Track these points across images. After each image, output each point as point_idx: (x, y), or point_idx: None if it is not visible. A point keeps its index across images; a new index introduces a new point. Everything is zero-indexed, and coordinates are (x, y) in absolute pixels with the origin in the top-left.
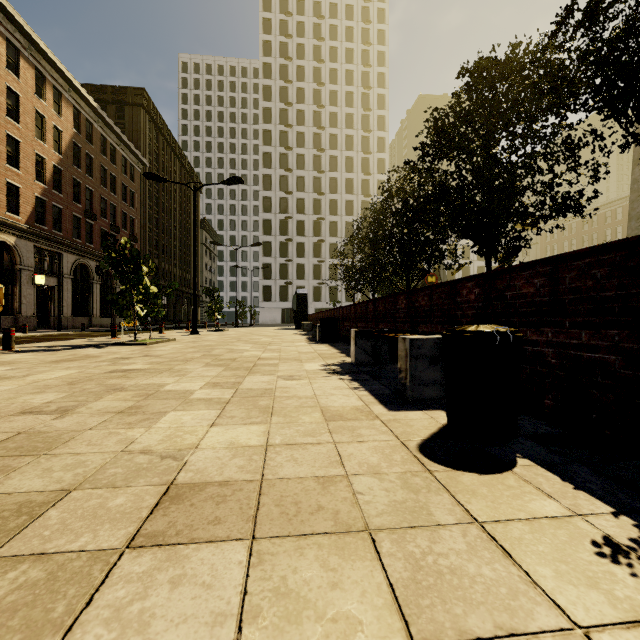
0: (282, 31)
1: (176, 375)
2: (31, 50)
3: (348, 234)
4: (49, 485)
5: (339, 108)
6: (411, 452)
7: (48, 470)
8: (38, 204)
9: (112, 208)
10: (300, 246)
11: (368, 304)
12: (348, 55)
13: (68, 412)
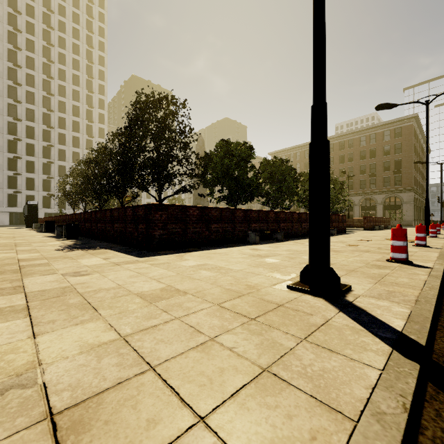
0: None
1: None
2: None
3: (75, 160)
4: None
5: (67, 68)
6: (56, 240)
7: None
8: None
9: None
10: (30, 164)
11: (67, 216)
12: (75, 32)
13: None
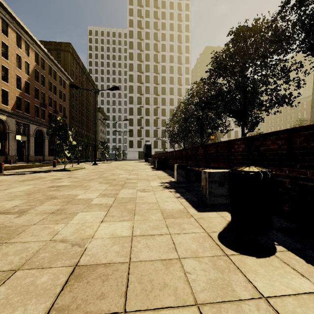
0: (138, 15)
1: (84, 189)
2: (14, 23)
3: (171, 115)
4: (4, 266)
5: (166, 53)
6: (214, 241)
7: (5, 254)
8: (17, 100)
9: (54, 102)
10: (147, 121)
11: (182, 151)
12: (171, 26)
13: (24, 213)
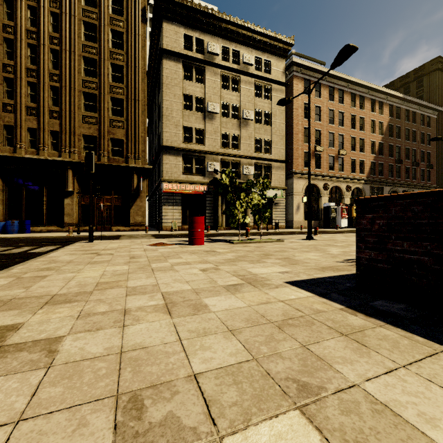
0: None
1: None
2: (368, 92)
3: None
4: None
5: None
6: None
7: None
8: (371, 165)
9: (413, 151)
10: None
11: None
12: None
13: None
